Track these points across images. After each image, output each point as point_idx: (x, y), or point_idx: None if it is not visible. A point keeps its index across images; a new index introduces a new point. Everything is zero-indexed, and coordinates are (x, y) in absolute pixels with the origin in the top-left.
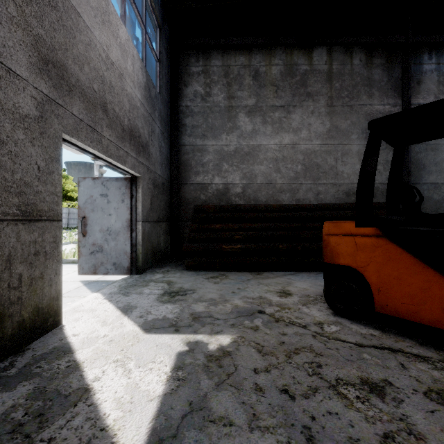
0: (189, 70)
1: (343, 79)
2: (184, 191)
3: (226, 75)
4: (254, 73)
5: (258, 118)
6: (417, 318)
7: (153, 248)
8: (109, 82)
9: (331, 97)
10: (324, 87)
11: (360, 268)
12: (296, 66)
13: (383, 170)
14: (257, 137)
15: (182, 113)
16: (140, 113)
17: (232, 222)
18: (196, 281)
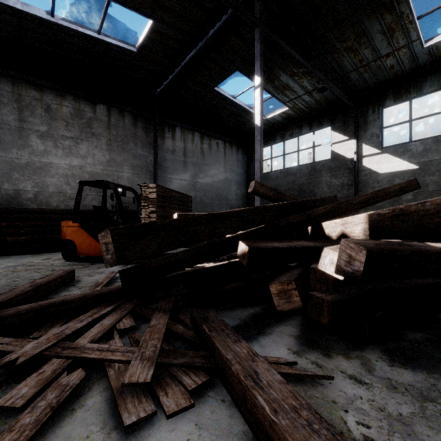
0: None
1: (118, 130)
2: None
3: (17, 101)
4: (46, 107)
5: (50, 142)
6: (89, 254)
7: None
8: None
9: (110, 139)
10: (105, 132)
11: (73, 240)
12: (84, 112)
13: None
14: (49, 156)
15: None
16: None
17: (18, 221)
18: None
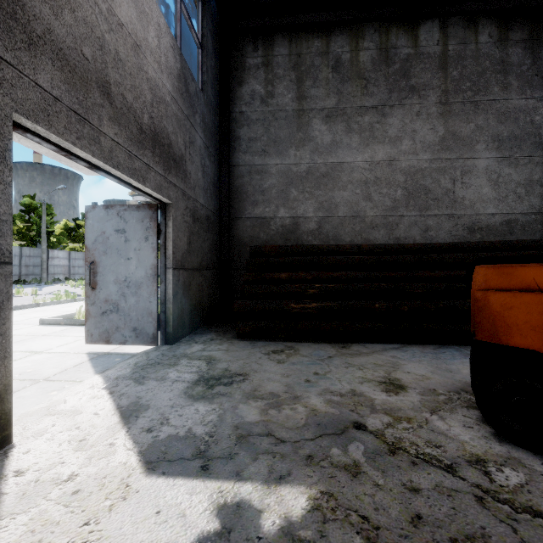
0: (244, 63)
1: (464, 64)
2: (238, 228)
3: (295, 68)
4: (334, 63)
5: (340, 125)
6: None
7: (192, 307)
8: (114, 52)
9: (445, 91)
10: (435, 78)
11: None
12: (394, 49)
13: (524, 194)
14: (338, 152)
15: (235, 122)
16: (171, 112)
17: (303, 269)
18: (250, 358)
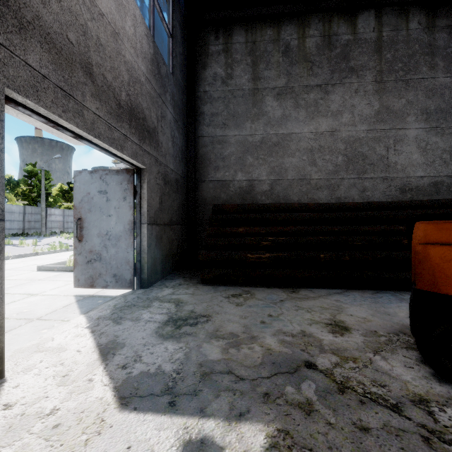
0: (207, 50)
1: (396, 48)
2: (202, 190)
3: (250, 53)
4: (284, 48)
5: (289, 101)
6: None
7: (164, 256)
8: (96, 38)
9: (380, 71)
10: (371, 60)
11: None
12: (336, 36)
13: (449, 159)
14: (287, 124)
15: (200, 100)
16: (145, 90)
17: (258, 225)
18: (213, 301)
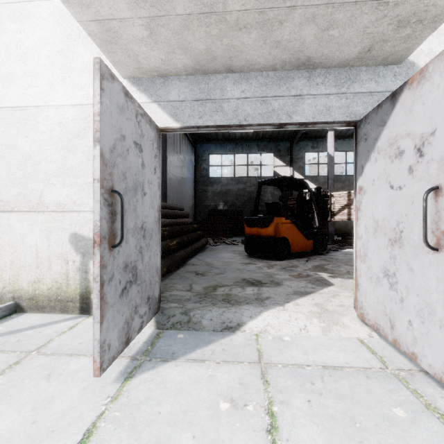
0: None
1: None
2: None
3: None
4: None
5: None
6: (298, 250)
7: None
8: None
9: None
10: None
11: (288, 237)
12: None
13: None
14: None
15: None
16: None
17: None
18: (213, 278)
